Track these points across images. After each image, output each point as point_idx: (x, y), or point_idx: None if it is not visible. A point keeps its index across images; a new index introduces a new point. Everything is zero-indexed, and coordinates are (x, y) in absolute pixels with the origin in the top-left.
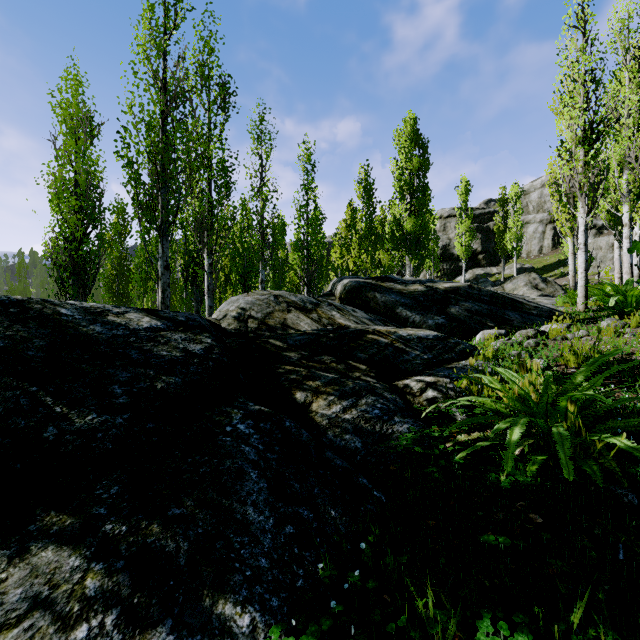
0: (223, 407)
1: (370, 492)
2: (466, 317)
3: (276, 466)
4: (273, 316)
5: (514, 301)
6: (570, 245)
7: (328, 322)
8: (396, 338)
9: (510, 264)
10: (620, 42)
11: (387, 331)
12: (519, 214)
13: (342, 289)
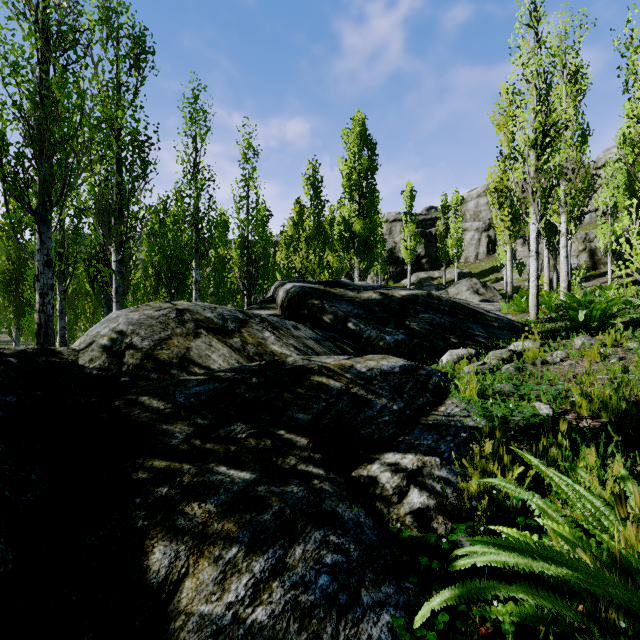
0: None
1: None
2: (428, 332)
3: None
4: (169, 344)
5: (475, 312)
6: (508, 252)
7: (256, 351)
8: (353, 378)
9: (450, 269)
10: (559, 56)
11: (340, 366)
12: (459, 221)
13: (284, 295)
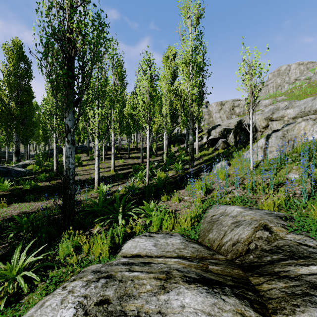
0: None
1: None
2: None
3: None
4: None
5: None
6: None
7: None
8: None
9: None
10: None
11: None
12: None
13: None
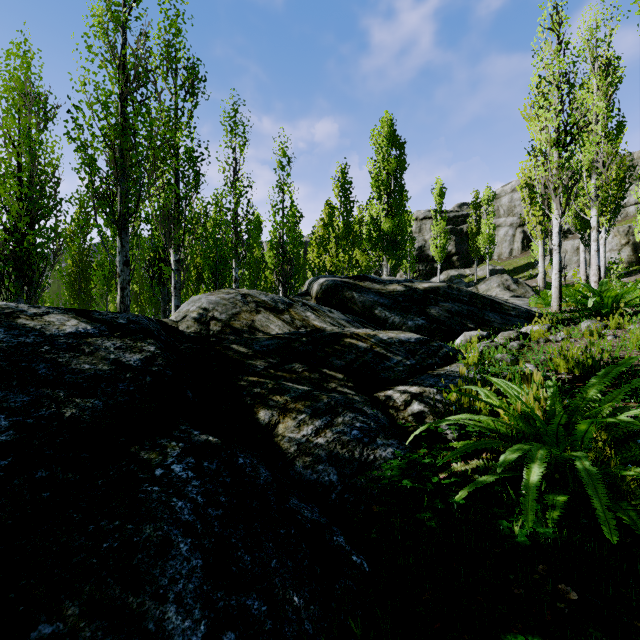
0: (157, 439)
1: (348, 557)
2: (446, 318)
3: (219, 528)
4: (239, 317)
5: (493, 302)
6: (540, 248)
7: (301, 324)
8: (376, 342)
9: (482, 266)
10: (589, 50)
11: (366, 334)
12: (491, 217)
13: (318, 288)
